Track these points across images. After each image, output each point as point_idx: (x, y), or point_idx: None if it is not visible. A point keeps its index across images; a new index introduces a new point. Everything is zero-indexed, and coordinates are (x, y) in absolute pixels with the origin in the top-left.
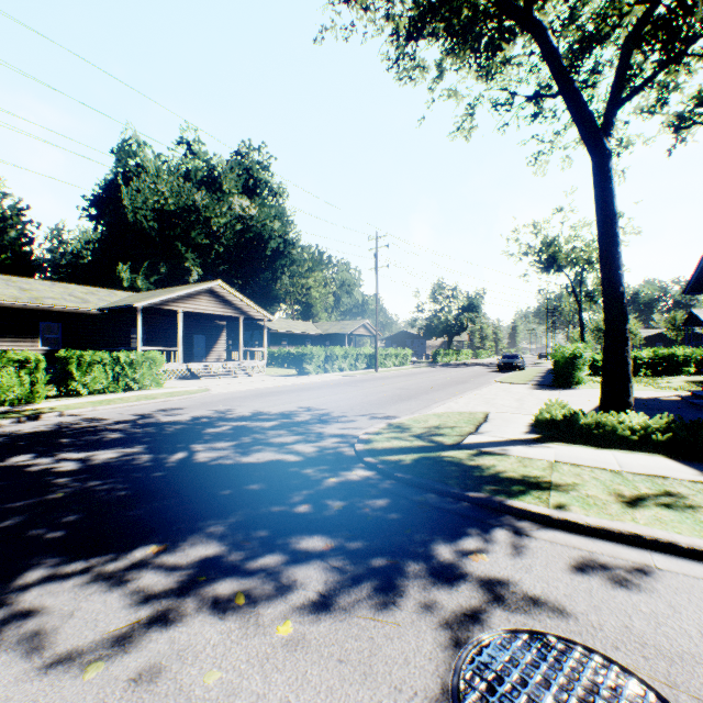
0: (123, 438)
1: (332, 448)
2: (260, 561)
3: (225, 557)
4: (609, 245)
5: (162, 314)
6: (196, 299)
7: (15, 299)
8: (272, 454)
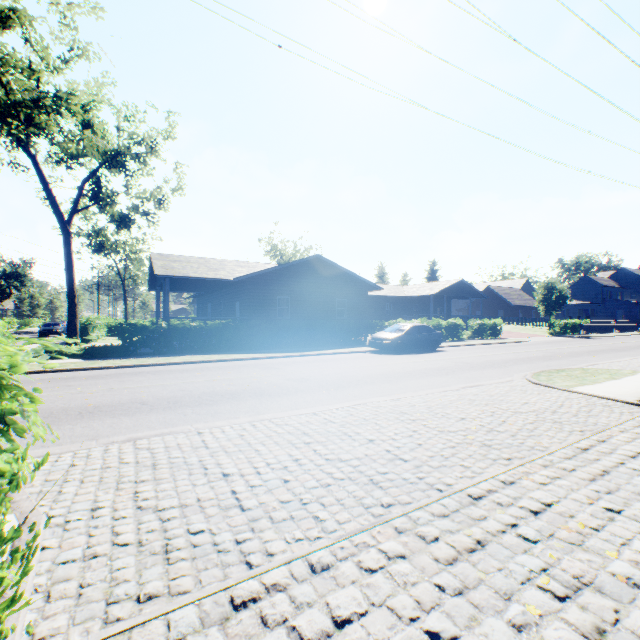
0: None
1: None
2: None
3: None
4: (70, 274)
5: None
6: None
7: None
8: None
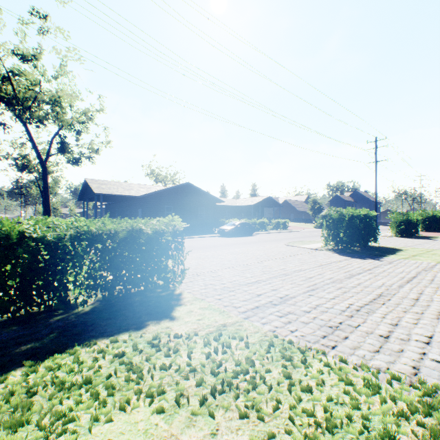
0: None
1: None
2: None
3: None
4: (47, 193)
5: None
6: None
7: None
8: None
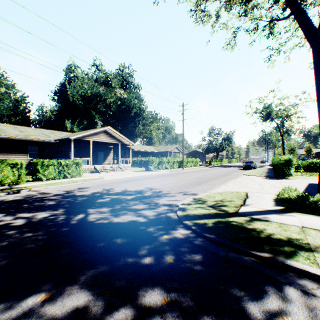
0: (54, 205)
1: (164, 213)
2: (115, 316)
3: (90, 309)
4: None
5: (83, 142)
6: (98, 135)
7: (17, 135)
8: (131, 216)
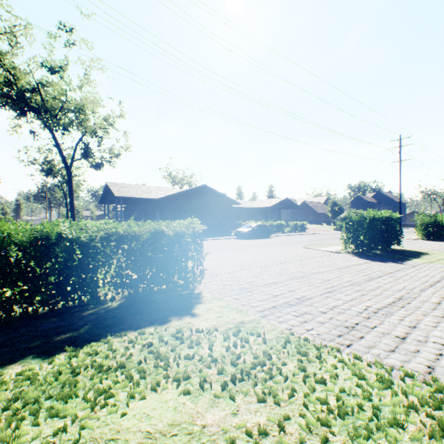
0: None
1: None
2: None
3: None
4: (72, 196)
5: None
6: None
7: None
8: None
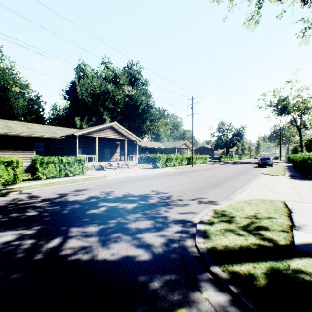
0: (33, 217)
1: (176, 241)
2: None
3: None
4: None
5: (89, 139)
6: (104, 131)
7: (23, 132)
8: (126, 246)
